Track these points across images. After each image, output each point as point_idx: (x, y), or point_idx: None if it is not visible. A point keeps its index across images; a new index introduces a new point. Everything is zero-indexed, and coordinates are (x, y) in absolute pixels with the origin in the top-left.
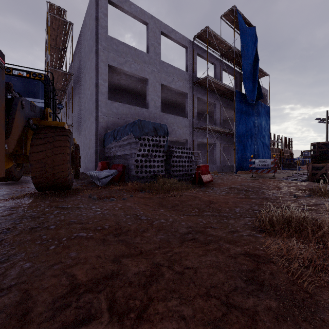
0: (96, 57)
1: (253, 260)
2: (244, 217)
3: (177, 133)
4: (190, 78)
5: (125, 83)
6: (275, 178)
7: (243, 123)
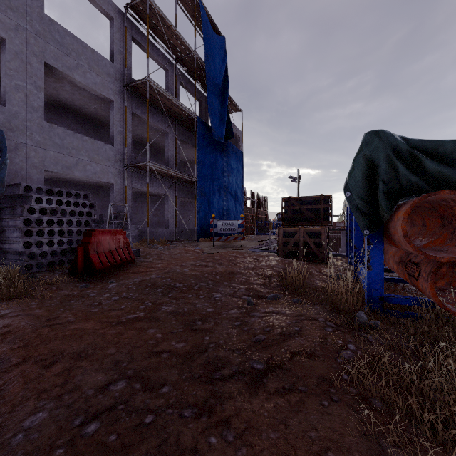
0: None
1: None
2: None
3: (89, 169)
4: (119, 75)
5: None
6: (242, 249)
7: (208, 168)
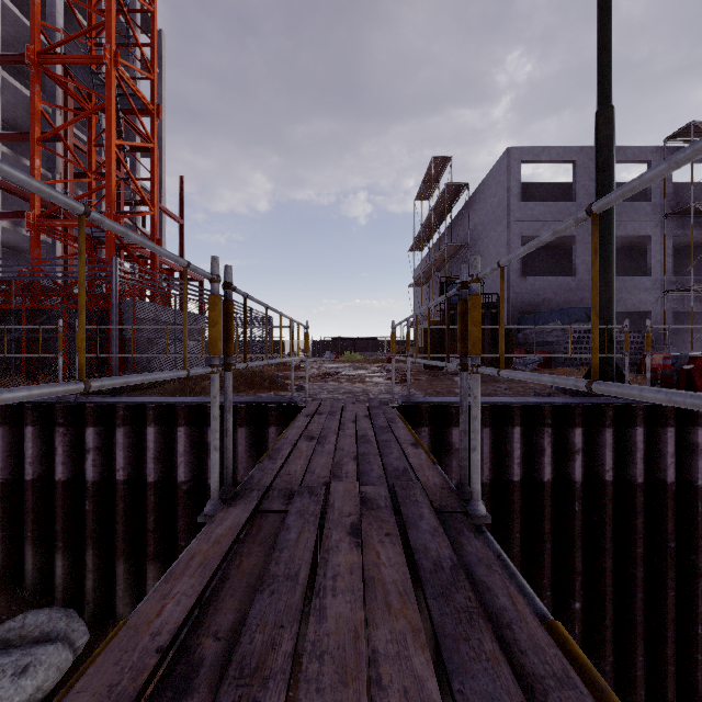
0: (508, 232)
1: None
2: None
3: (628, 303)
4: (656, 209)
5: None
6: None
7: None
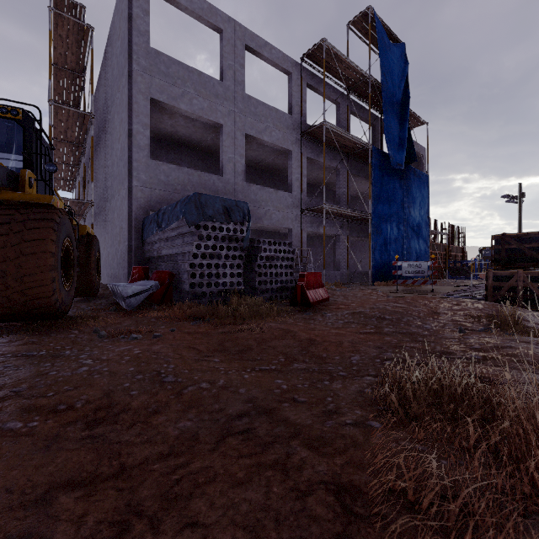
0: (130, 85)
1: (342, 505)
2: (363, 375)
3: (274, 218)
4: (296, 125)
5: (185, 131)
6: (435, 294)
7: (384, 201)
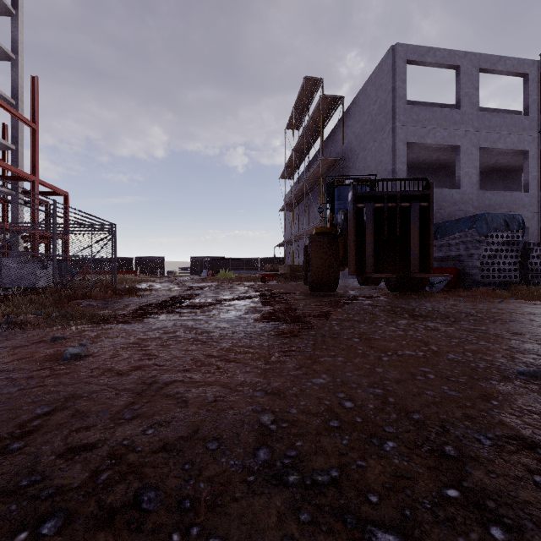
0: (393, 138)
1: None
2: None
3: None
4: (533, 124)
5: (415, 156)
6: None
7: None
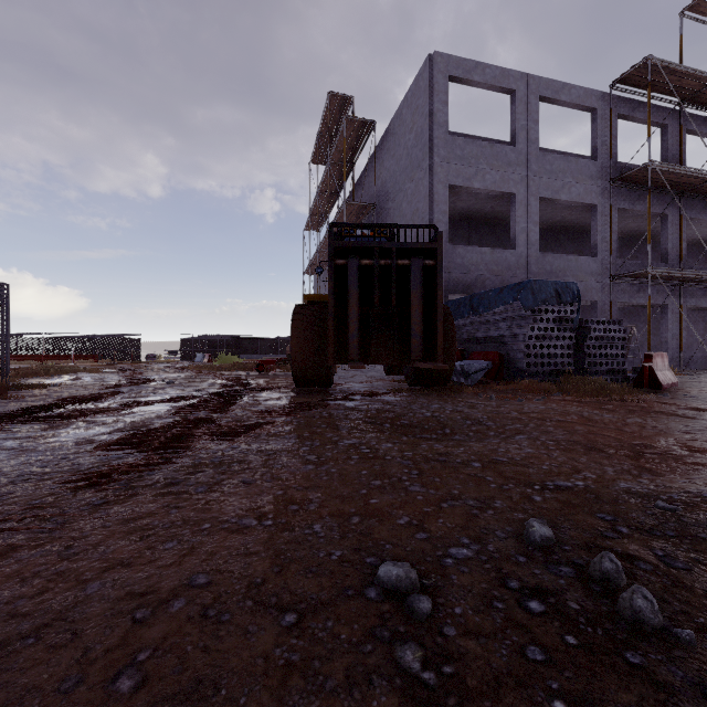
0: (431, 178)
1: None
2: None
3: None
4: (602, 172)
5: (464, 205)
6: None
7: None
